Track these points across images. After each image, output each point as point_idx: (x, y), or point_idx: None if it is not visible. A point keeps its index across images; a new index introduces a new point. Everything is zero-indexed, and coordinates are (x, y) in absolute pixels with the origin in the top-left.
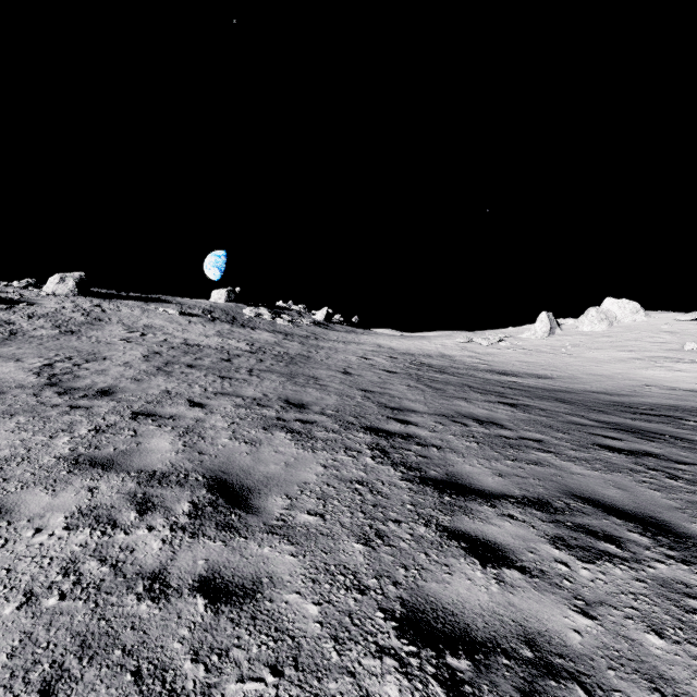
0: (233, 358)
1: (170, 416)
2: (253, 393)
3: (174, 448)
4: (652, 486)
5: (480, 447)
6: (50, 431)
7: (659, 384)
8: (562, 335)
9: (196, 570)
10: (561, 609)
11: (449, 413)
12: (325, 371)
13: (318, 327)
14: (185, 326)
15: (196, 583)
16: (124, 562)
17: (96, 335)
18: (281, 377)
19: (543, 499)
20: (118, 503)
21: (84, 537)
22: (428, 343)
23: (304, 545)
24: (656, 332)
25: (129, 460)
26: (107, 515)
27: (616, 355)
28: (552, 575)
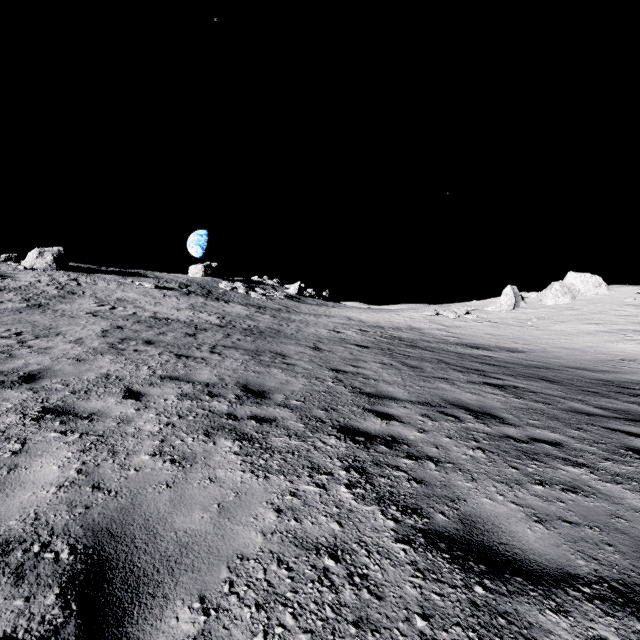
0: (199, 333)
1: (88, 414)
2: (207, 377)
3: (61, 476)
4: None
5: (489, 458)
6: None
7: (636, 359)
8: (526, 308)
9: None
10: None
11: (434, 400)
12: (293, 347)
13: (291, 300)
14: (159, 299)
15: None
16: None
17: (63, 309)
18: (245, 354)
19: (634, 584)
20: None
21: None
22: (396, 316)
23: None
24: (620, 305)
25: None
26: None
27: (584, 328)
28: None
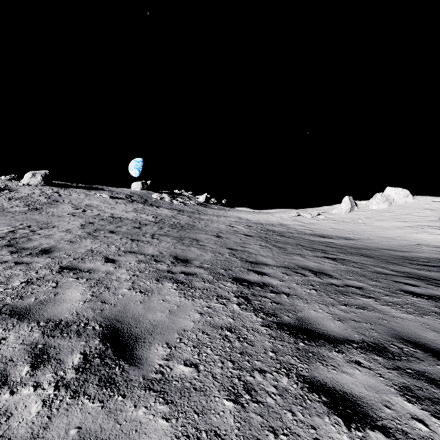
0: (142, 226)
1: (87, 270)
2: (152, 251)
3: (83, 297)
4: None
5: (318, 293)
6: None
7: (427, 244)
8: (358, 211)
9: None
10: None
11: (291, 265)
12: (204, 235)
13: (200, 206)
14: (113, 205)
15: None
16: None
17: (52, 211)
18: (173, 239)
19: (380, 343)
20: (17, 356)
21: None
22: (271, 216)
23: (178, 403)
24: (420, 209)
25: (43, 309)
26: (2, 370)
27: (395, 224)
28: (415, 438)
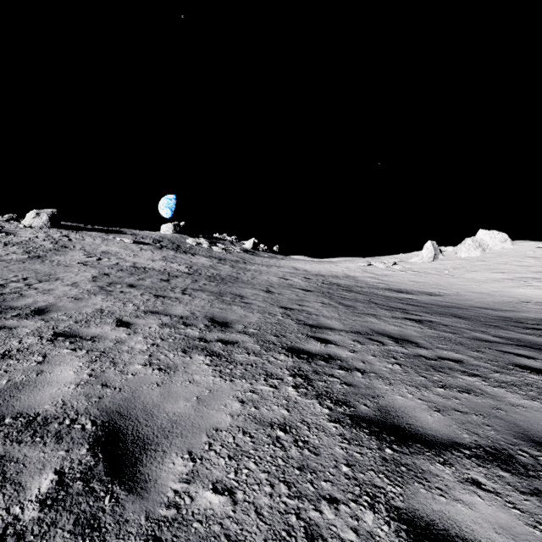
0: (172, 279)
1: (91, 337)
2: (181, 311)
3: (77, 378)
4: None
5: (404, 370)
6: None
7: (533, 301)
8: (444, 260)
9: None
10: None
11: (363, 330)
12: (250, 290)
13: (246, 253)
14: (137, 252)
15: None
16: None
17: (58, 260)
18: (211, 295)
19: (502, 449)
20: None
21: None
22: (335, 266)
23: None
24: (522, 257)
25: (15, 397)
26: None
27: (491, 276)
28: None
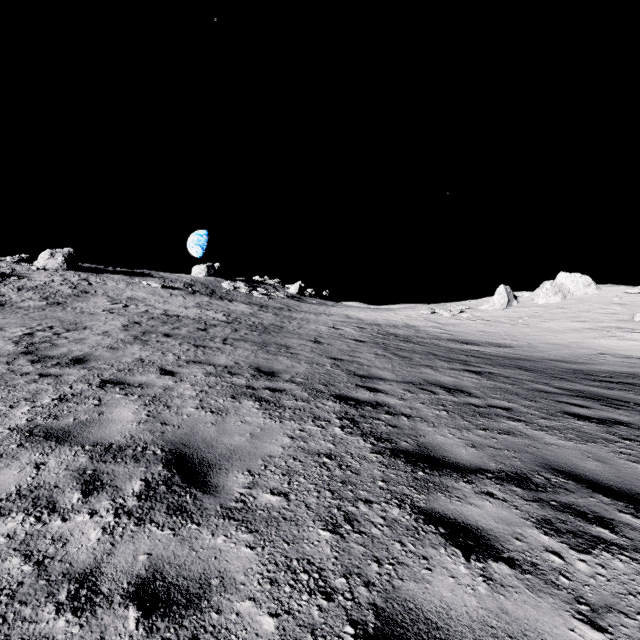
0: (209, 328)
1: (139, 384)
2: (225, 361)
3: (137, 418)
4: (631, 457)
5: (450, 415)
6: (12, 400)
7: (613, 353)
8: (519, 307)
9: (135, 568)
10: (563, 617)
11: (416, 380)
12: (296, 340)
13: (291, 299)
14: (167, 298)
15: (132, 586)
16: (52, 558)
17: (81, 307)
18: (254, 345)
19: (522, 473)
20: (63, 482)
21: (14, 525)
22: (394, 314)
23: (264, 532)
24: (607, 304)
25: (86, 431)
26: (47, 497)
27: (571, 325)
28: (546, 570)
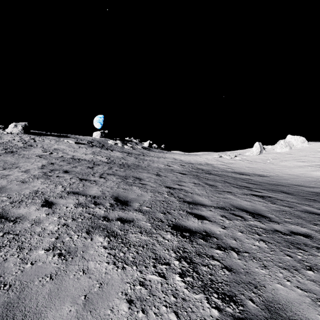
0: (95, 166)
1: (15, 218)
2: (95, 192)
3: None
4: None
5: (270, 247)
6: None
7: None
8: (266, 154)
9: None
10: None
11: (226, 206)
12: (146, 174)
13: (145, 149)
14: (76, 149)
15: None
16: None
17: (24, 154)
18: (119, 178)
19: None
20: None
21: None
22: (199, 157)
23: None
24: (315, 152)
25: None
26: None
27: (297, 164)
28: None
